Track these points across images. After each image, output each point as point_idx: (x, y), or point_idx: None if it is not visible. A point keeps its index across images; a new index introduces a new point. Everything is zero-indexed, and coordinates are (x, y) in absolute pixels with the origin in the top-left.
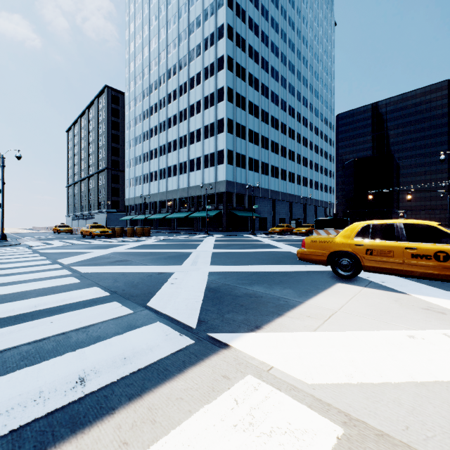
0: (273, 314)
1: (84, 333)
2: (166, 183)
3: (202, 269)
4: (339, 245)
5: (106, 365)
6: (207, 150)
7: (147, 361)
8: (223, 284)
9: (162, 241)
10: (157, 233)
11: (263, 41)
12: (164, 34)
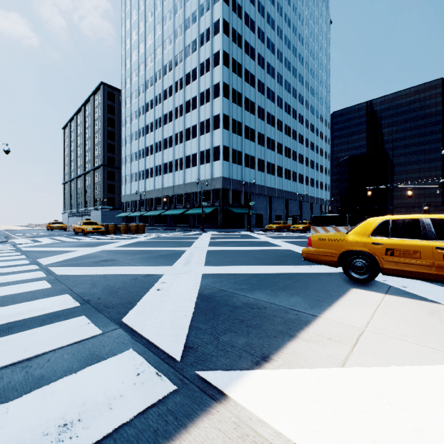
0: (283, 335)
1: (23, 371)
2: (162, 179)
3: (195, 271)
4: (352, 244)
5: (29, 443)
6: (202, 147)
7: (97, 431)
8: (219, 290)
9: (156, 238)
10: (153, 229)
11: (259, 37)
12: (160, 30)
